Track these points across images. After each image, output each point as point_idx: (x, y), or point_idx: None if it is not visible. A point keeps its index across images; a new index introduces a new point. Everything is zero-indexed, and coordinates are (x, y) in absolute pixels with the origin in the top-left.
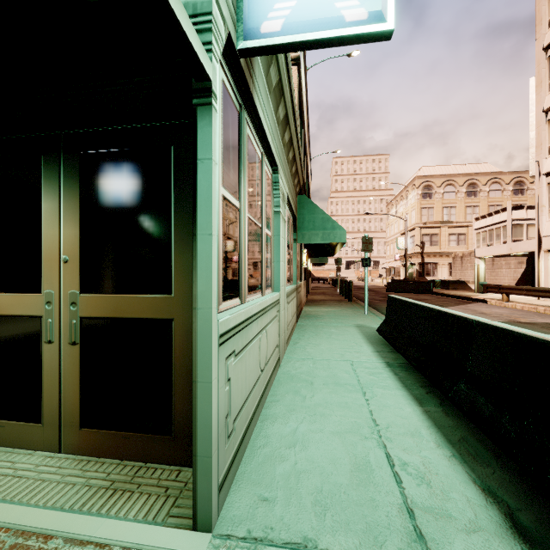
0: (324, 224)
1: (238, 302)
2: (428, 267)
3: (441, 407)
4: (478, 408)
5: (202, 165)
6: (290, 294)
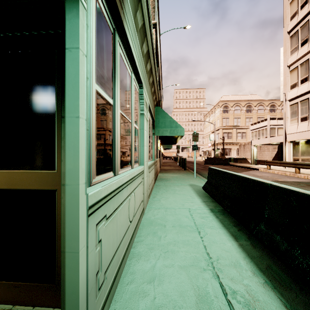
0: (171, 124)
1: (112, 174)
2: (226, 150)
3: (249, 241)
4: (276, 243)
5: (70, 53)
6: (151, 166)
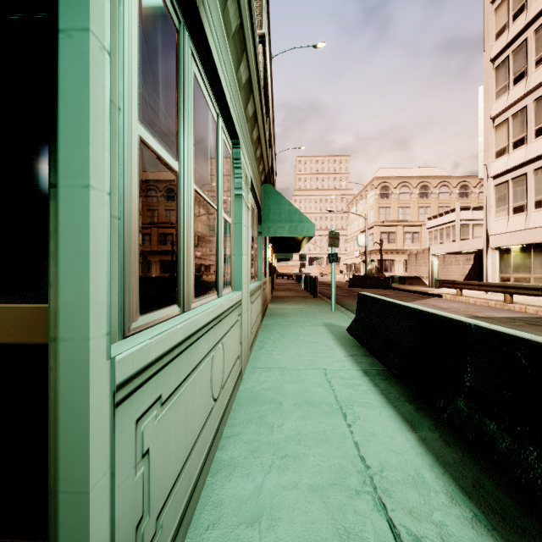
0: (291, 217)
1: (176, 310)
2: (386, 264)
3: (437, 432)
4: (488, 437)
5: (69, 42)
6: (255, 292)
